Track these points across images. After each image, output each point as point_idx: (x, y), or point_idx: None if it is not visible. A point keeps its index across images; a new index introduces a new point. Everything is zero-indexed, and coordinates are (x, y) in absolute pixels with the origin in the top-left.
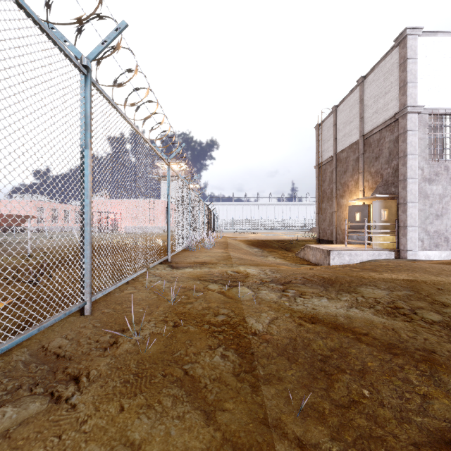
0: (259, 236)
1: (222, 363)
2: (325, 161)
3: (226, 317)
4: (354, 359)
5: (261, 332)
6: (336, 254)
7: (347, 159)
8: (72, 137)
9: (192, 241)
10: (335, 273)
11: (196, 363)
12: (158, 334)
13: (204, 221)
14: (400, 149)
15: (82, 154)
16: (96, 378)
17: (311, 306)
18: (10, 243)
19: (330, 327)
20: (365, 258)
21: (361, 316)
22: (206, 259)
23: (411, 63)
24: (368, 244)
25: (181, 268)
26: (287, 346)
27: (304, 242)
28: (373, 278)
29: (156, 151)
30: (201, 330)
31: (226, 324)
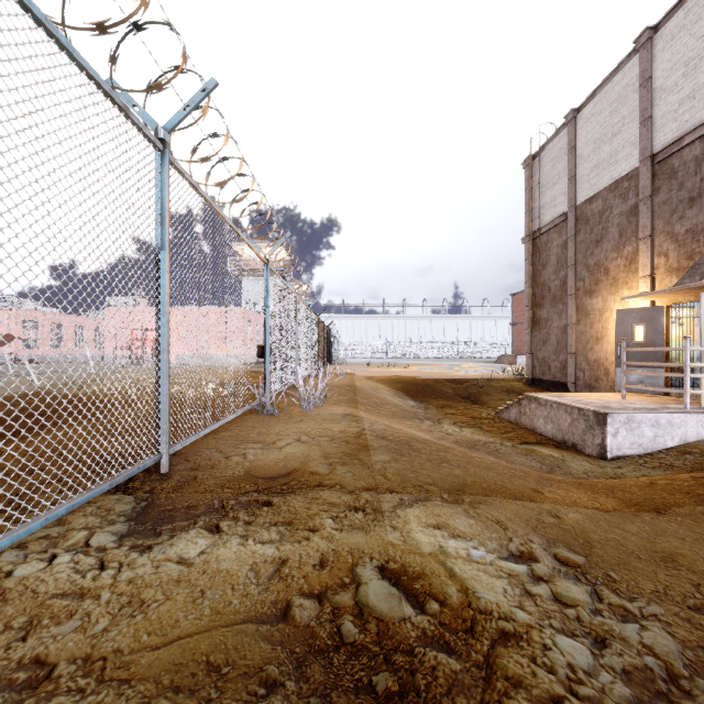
0: (414, 372)
1: None
2: (548, 226)
3: None
4: None
5: None
6: (622, 423)
7: (603, 214)
8: None
9: (277, 387)
10: None
11: None
12: None
13: (309, 344)
14: None
15: None
16: None
17: None
18: None
19: None
20: (692, 433)
21: None
22: (290, 458)
23: None
24: (665, 393)
25: (165, 530)
26: None
27: (502, 385)
28: None
29: (38, 14)
30: None
31: None
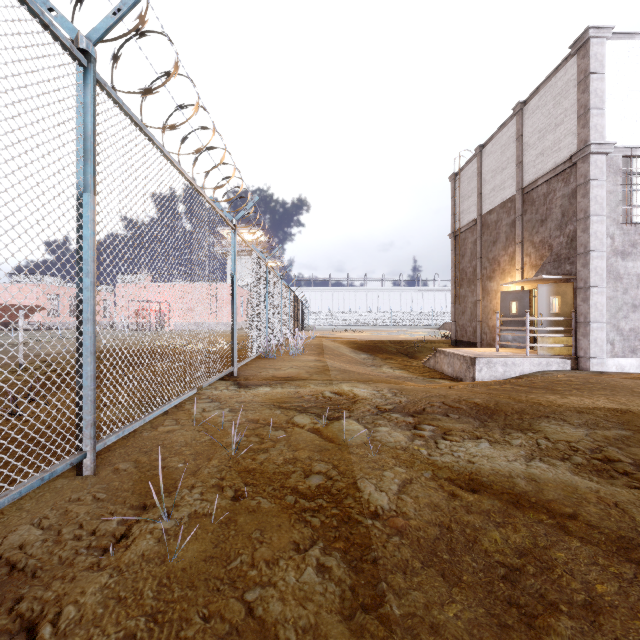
0: (368, 336)
1: (319, 588)
2: (465, 227)
3: (324, 480)
4: (567, 577)
5: (387, 511)
6: (484, 364)
7: (497, 224)
8: (58, 171)
9: (271, 343)
10: (492, 396)
11: (269, 586)
12: (204, 516)
13: (288, 314)
14: (579, 208)
15: (77, 201)
16: (71, 626)
17: (464, 457)
18: (1, 347)
19: (505, 500)
20: (527, 370)
21: (554, 478)
22: (291, 372)
23: (596, 80)
24: (529, 347)
25: (252, 386)
26: (436, 543)
27: (433, 345)
28: (558, 406)
29: (214, 206)
30: (282, 507)
31: (325, 494)
